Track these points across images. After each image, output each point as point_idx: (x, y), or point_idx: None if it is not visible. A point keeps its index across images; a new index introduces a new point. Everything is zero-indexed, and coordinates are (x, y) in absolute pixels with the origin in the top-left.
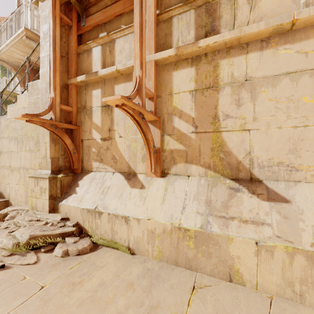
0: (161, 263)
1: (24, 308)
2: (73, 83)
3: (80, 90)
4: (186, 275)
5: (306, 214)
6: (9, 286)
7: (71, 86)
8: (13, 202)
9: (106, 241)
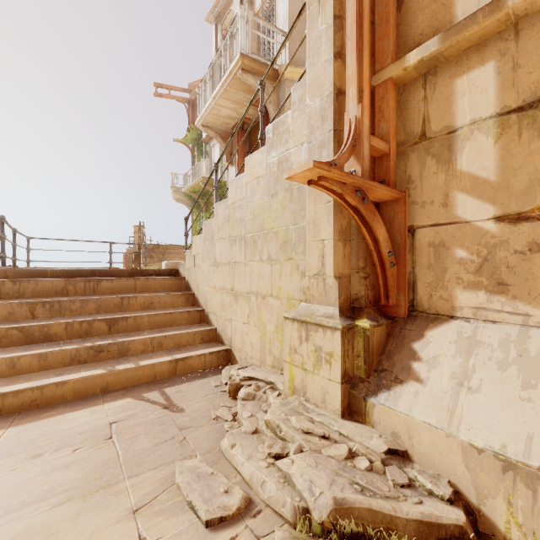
0: None
1: None
2: (390, 79)
3: (405, 94)
4: None
5: None
6: None
7: (384, 87)
8: (238, 355)
9: None
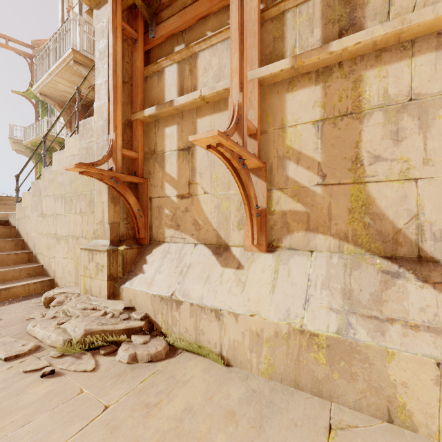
0: (272, 382)
1: (85, 437)
2: (138, 119)
3: (148, 127)
4: (315, 405)
5: None
6: (62, 402)
7: (136, 122)
8: (60, 282)
9: (188, 343)
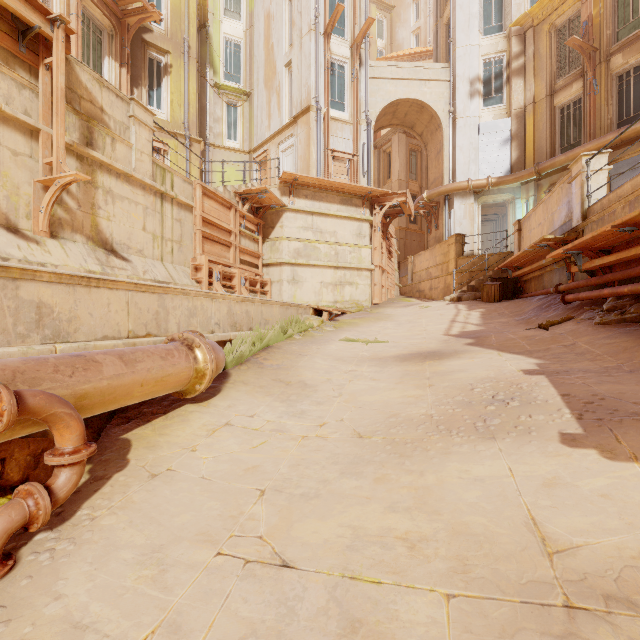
0: None
1: None
2: None
3: None
4: None
5: (138, 267)
6: None
7: None
8: None
9: None
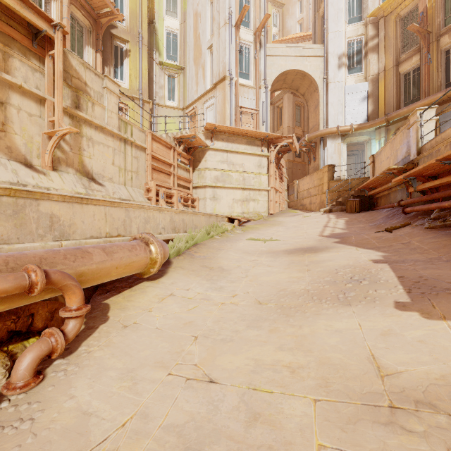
0: None
1: None
2: None
3: None
4: None
5: (109, 189)
6: None
7: None
8: None
9: None
